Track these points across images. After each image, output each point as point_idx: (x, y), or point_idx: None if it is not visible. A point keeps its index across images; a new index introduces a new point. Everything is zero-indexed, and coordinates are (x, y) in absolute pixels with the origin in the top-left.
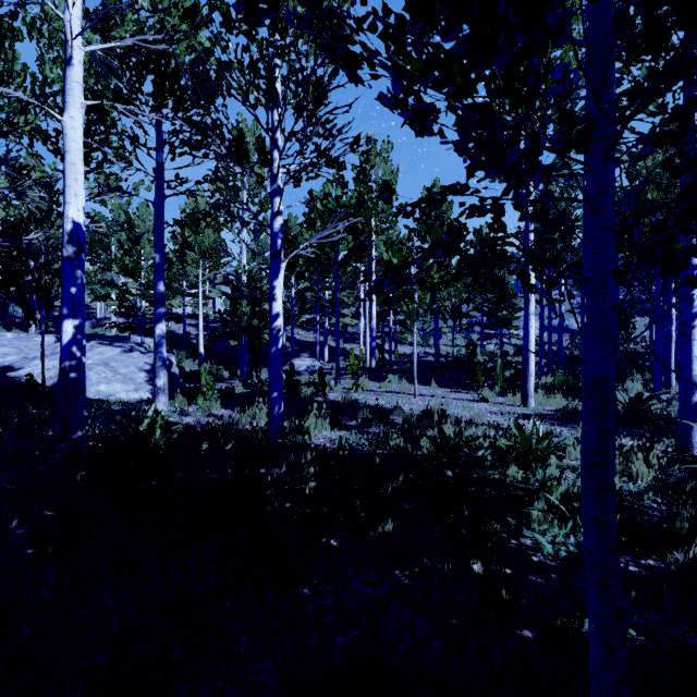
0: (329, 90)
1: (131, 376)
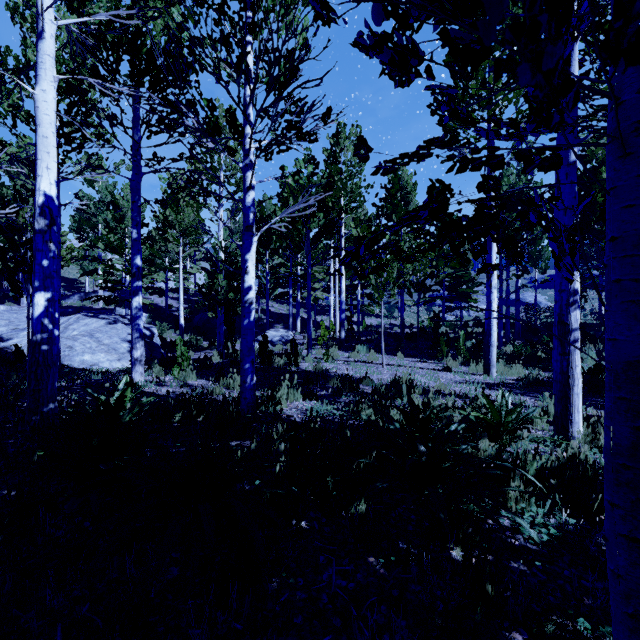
0: (300, 63)
1: (114, 346)
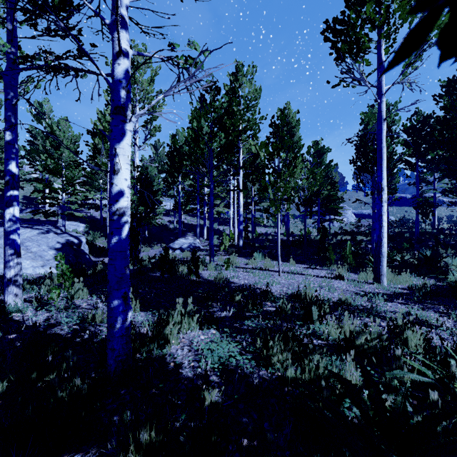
0: None
1: (41, 253)
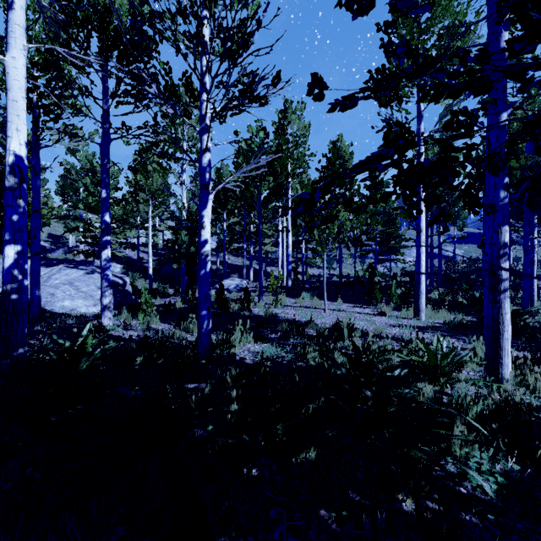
0: (252, 31)
1: (91, 293)
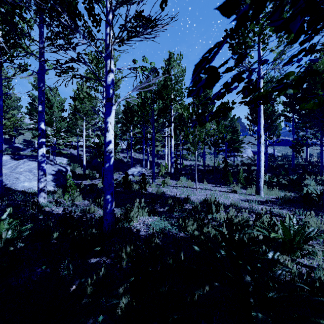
0: None
1: None
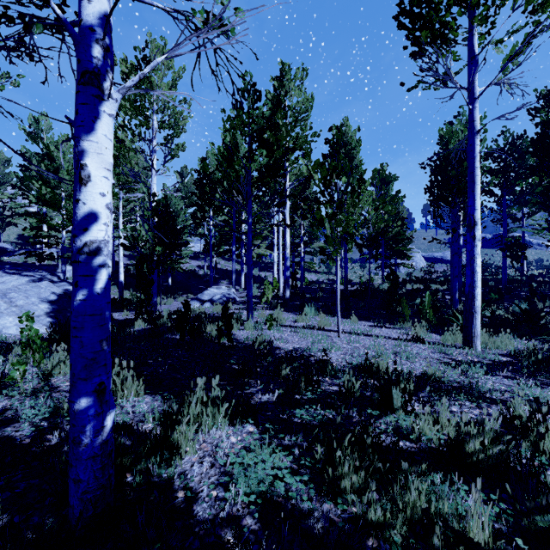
0: None
1: (29, 308)
